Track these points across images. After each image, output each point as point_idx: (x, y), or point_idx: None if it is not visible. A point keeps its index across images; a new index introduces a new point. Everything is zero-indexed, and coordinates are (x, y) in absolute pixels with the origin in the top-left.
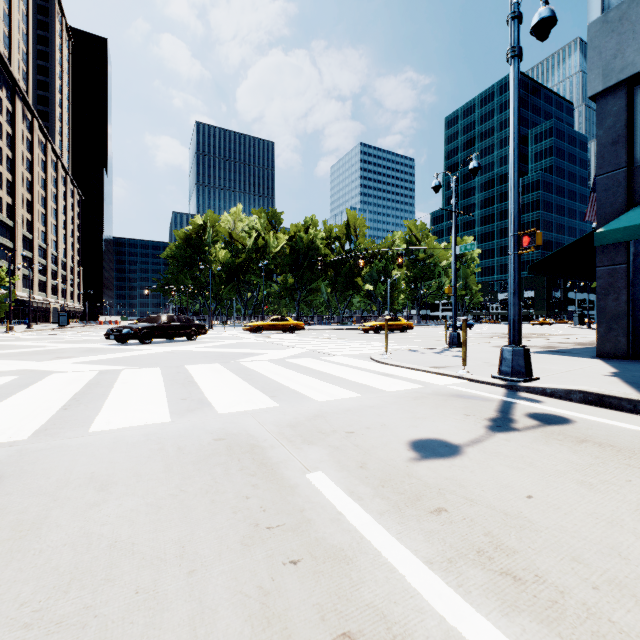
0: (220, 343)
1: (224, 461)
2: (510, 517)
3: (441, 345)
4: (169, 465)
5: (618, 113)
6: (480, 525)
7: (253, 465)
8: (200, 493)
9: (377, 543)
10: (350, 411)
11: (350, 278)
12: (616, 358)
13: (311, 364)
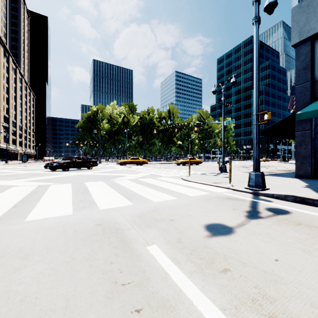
0: (104, 170)
1: (100, 238)
2: (268, 274)
3: (216, 171)
4: (67, 241)
5: (306, 53)
6: (251, 280)
7: (116, 241)
8: (83, 260)
9: (190, 295)
10: (171, 207)
11: (170, 138)
12: (305, 178)
13: (150, 181)
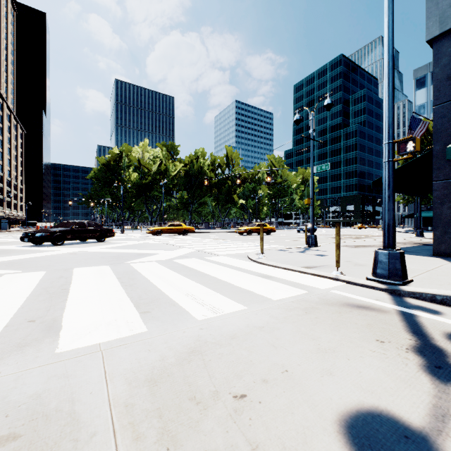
0: (123, 244)
1: None
2: None
3: (300, 245)
4: None
5: None
6: None
7: None
8: None
9: None
10: (236, 339)
11: (229, 195)
12: (450, 256)
13: (196, 265)
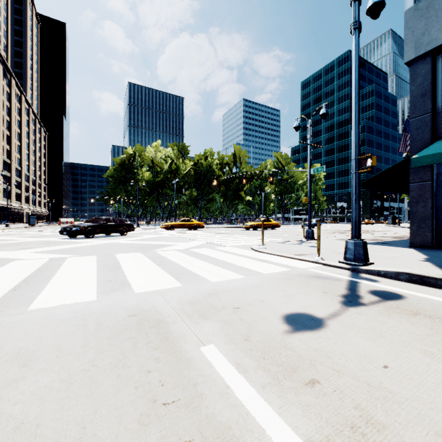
0: (143, 237)
1: (134, 335)
2: (373, 388)
3: (300, 238)
4: (87, 340)
5: (425, 74)
6: (349, 397)
7: (157, 339)
8: (109, 368)
9: (261, 420)
10: (236, 290)
11: (236, 192)
12: (424, 248)
13: (208, 253)
